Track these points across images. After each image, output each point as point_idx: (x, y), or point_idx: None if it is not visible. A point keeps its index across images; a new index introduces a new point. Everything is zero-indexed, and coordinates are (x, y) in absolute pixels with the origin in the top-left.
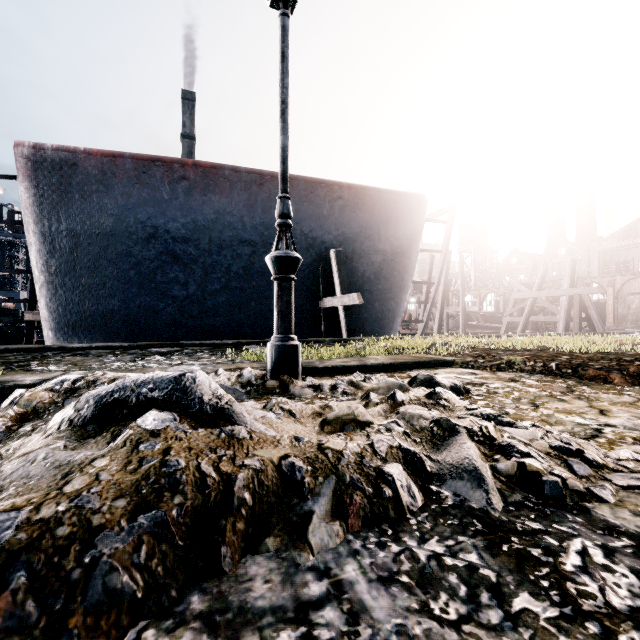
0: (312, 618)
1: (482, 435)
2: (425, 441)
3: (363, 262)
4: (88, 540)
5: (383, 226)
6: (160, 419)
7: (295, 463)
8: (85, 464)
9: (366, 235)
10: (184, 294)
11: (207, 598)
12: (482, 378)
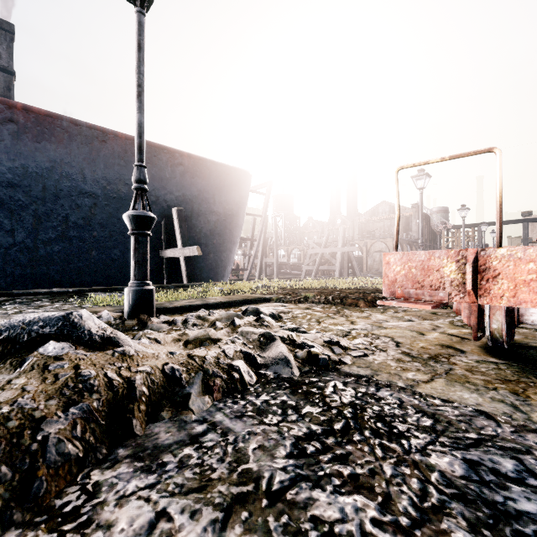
0: (201, 440)
1: (289, 339)
2: (256, 347)
3: (201, 220)
4: (36, 426)
5: (217, 192)
6: (60, 347)
7: (174, 367)
8: (3, 385)
9: (203, 198)
10: (10, 241)
11: (130, 448)
12: (289, 308)
